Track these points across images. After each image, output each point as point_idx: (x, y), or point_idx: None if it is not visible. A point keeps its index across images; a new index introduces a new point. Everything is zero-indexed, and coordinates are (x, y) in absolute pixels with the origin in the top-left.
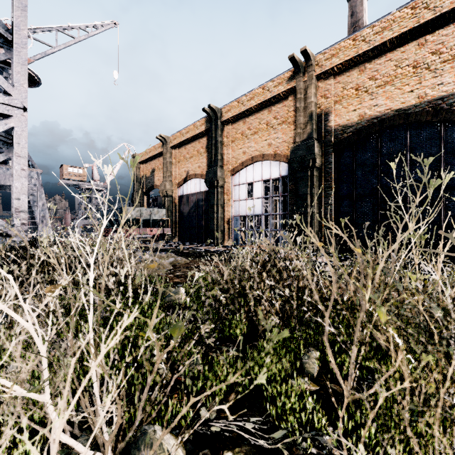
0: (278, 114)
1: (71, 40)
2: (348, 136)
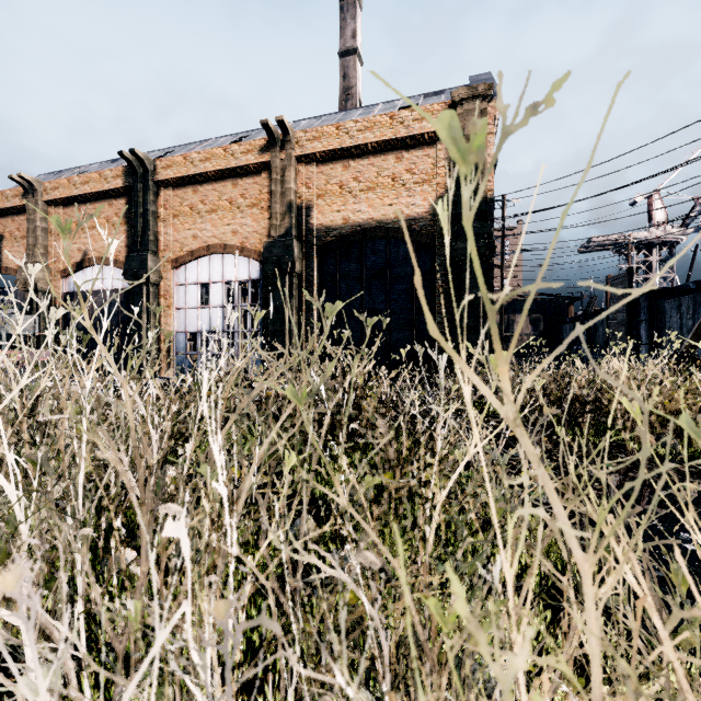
0: (247, 191)
1: None
2: (332, 241)
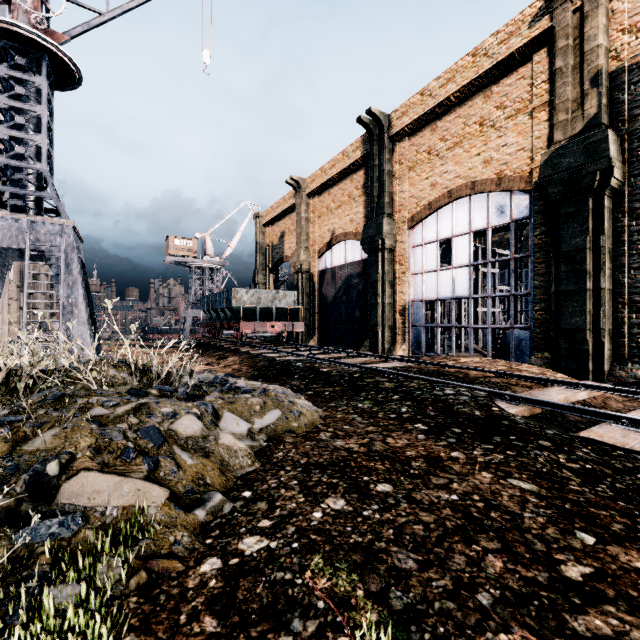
0: (506, 97)
1: (131, 1)
2: None
